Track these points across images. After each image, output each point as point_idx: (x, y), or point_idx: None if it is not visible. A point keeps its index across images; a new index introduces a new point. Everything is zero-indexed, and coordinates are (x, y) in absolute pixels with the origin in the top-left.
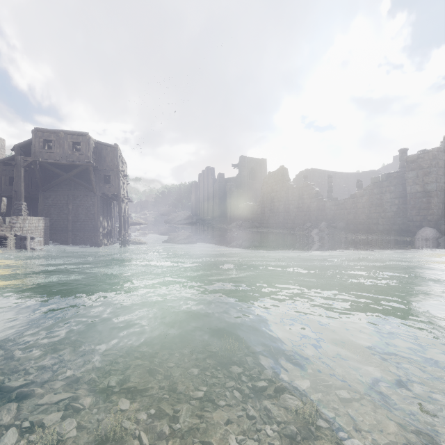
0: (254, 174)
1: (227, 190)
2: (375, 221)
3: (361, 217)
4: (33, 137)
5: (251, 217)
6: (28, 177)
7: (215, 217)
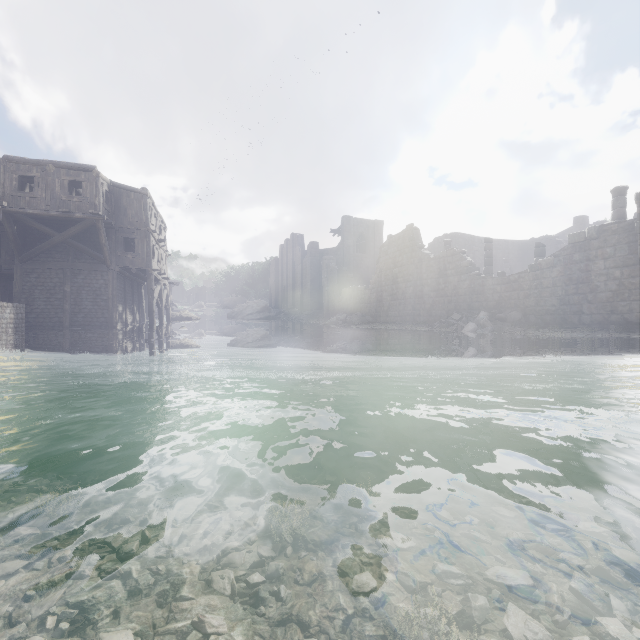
0: (363, 244)
1: (323, 268)
2: (577, 308)
3: (549, 303)
4: (0, 171)
5: (360, 307)
6: None
7: (305, 310)
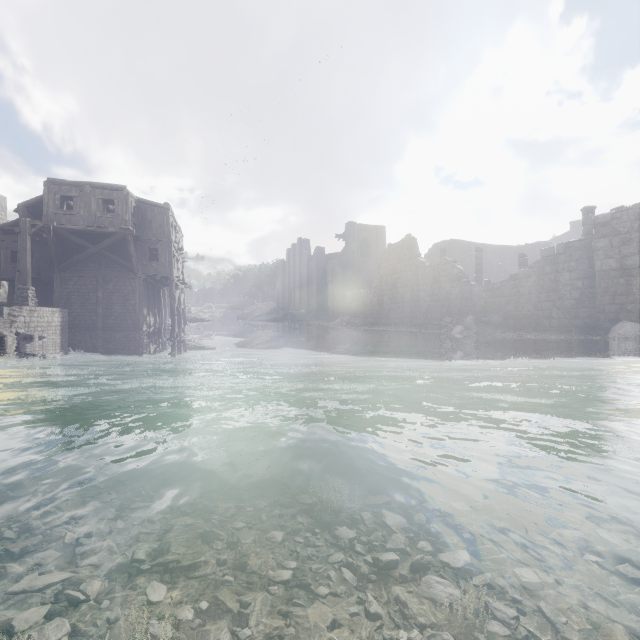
0: (367, 248)
1: (329, 272)
2: (548, 313)
3: (526, 308)
4: (45, 192)
5: (363, 310)
6: (38, 251)
7: (311, 311)
